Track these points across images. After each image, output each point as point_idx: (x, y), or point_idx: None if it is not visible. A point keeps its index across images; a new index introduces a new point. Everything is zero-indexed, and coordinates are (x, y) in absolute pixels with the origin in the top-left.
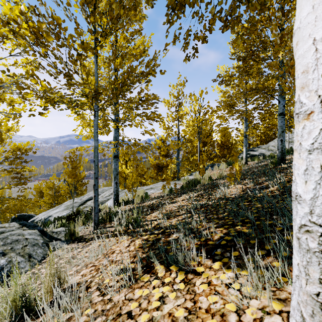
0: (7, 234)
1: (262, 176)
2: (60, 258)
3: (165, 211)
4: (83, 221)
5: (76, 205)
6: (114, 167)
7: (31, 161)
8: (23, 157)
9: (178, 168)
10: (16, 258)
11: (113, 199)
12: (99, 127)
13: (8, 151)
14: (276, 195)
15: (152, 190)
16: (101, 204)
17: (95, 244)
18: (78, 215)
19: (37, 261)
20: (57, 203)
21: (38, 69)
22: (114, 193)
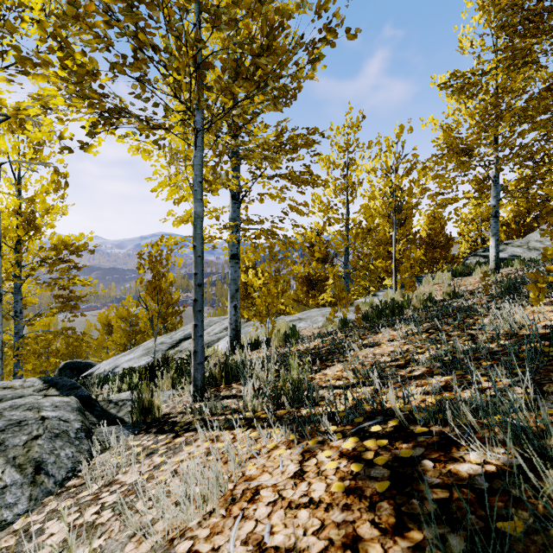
0: (6, 405)
1: None
2: (107, 484)
3: (360, 365)
4: (173, 379)
5: (162, 348)
6: (231, 276)
7: (87, 266)
8: (73, 260)
9: (347, 284)
10: (1, 475)
11: (229, 338)
12: (206, 175)
13: (49, 249)
14: None
15: (303, 322)
16: (206, 346)
17: (198, 460)
18: (166, 365)
19: (54, 485)
20: (134, 344)
21: (71, 30)
22: (232, 327)
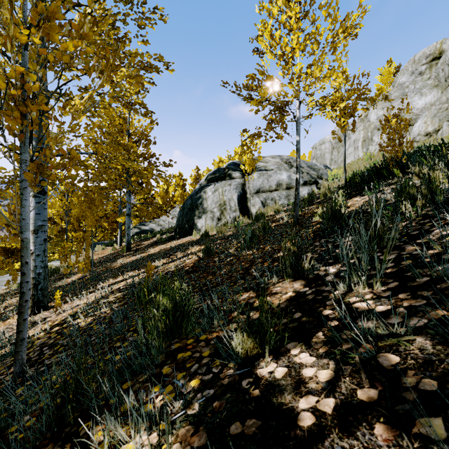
0: None
1: (102, 265)
2: None
3: (6, 305)
4: None
5: None
6: None
7: None
8: None
9: None
10: None
11: None
12: None
13: None
14: (78, 281)
15: None
16: None
17: None
18: None
19: None
20: None
21: None
22: None
